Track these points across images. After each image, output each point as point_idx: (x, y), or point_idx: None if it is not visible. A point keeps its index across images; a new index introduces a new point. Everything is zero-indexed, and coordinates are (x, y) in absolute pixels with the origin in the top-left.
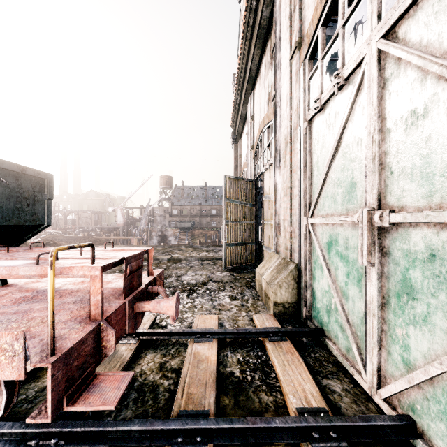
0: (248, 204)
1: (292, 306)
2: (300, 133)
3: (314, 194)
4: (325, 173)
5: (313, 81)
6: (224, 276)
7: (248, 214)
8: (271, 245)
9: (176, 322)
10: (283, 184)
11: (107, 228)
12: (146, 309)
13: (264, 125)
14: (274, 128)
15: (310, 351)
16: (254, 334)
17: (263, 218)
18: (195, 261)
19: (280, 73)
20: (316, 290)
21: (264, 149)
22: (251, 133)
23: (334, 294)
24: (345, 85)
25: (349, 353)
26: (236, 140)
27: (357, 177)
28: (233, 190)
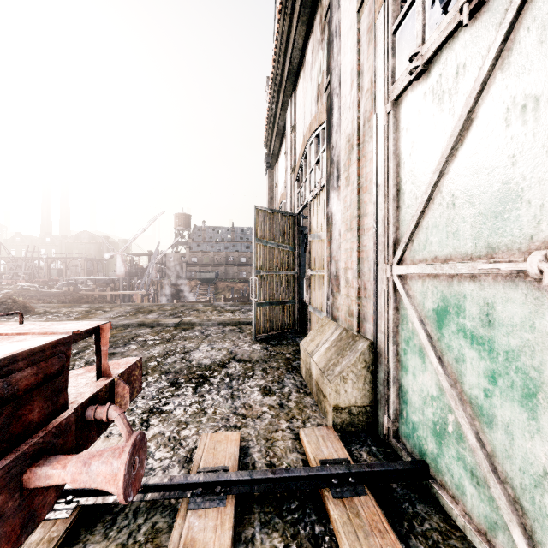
0: (288, 248)
1: (364, 411)
2: (377, 124)
3: (405, 224)
4: (433, 183)
5: (402, 32)
6: (254, 352)
7: (288, 261)
8: (322, 306)
9: (165, 449)
10: (345, 213)
11: (103, 279)
12: (55, 480)
13: (311, 133)
14: (328, 131)
15: (411, 517)
16: (304, 481)
17: (309, 267)
18: (214, 327)
19: (339, 42)
20: (409, 389)
21: (311, 168)
22: (291, 150)
23: (457, 409)
24: (484, 4)
25: (497, 535)
26: (271, 164)
27: (521, 178)
28: (267, 227)
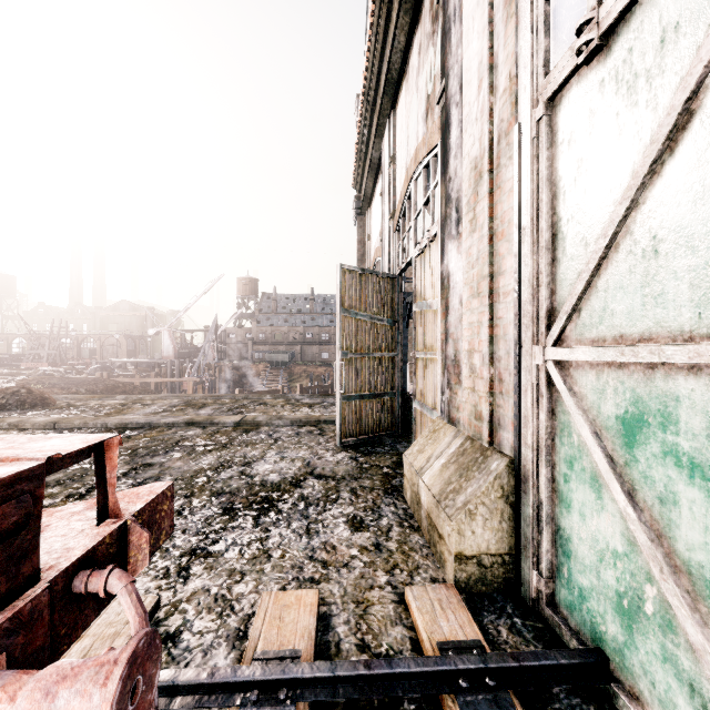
0: (386, 321)
1: (501, 562)
2: (520, 138)
3: (566, 286)
4: (619, 220)
5: None
6: (339, 463)
7: (386, 339)
8: (433, 402)
9: (209, 615)
10: (469, 271)
11: (146, 362)
12: None
13: (417, 163)
14: (443, 157)
15: None
16: (416, 680)
17: (415, 348)
18: (286, 427)
19: (459, 29)
20: (574, 536)
21: (417, 211)
22: (389, 190)
23: (665, 580)
24: None
25: None
26: (362, 211)
27: None
28: (357, 293)
